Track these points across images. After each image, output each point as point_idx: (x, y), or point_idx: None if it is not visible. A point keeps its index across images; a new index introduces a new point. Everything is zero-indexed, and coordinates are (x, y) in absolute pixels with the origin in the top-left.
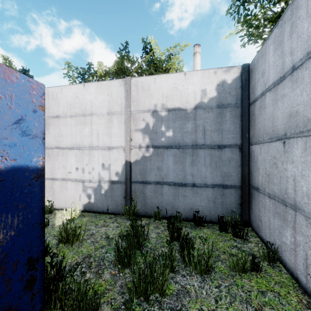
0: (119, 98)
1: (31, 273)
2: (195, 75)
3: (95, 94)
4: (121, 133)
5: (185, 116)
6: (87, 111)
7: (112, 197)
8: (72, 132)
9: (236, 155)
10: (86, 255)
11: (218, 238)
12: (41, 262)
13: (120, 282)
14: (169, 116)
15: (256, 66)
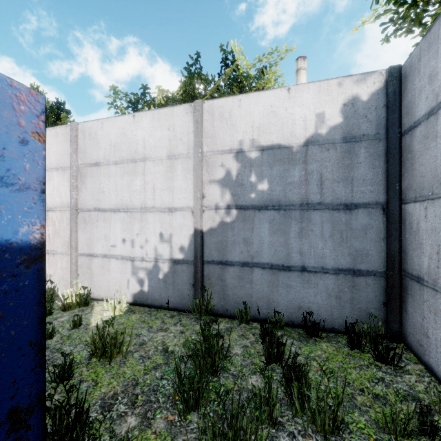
0: (185, 133)
1: (16, 436)
2: (305, 91)
3: (149, 128)
4: (188, 187)
5: (289, 157)
6: (138, 154)
7: (174, 284)
8: (117, 186)
9: (377, 220)
10: (130, 381)
11: (349, 361)
12: (37, 413)
13: (182, 439)
14: (263, 158)
15: (417, 66)
